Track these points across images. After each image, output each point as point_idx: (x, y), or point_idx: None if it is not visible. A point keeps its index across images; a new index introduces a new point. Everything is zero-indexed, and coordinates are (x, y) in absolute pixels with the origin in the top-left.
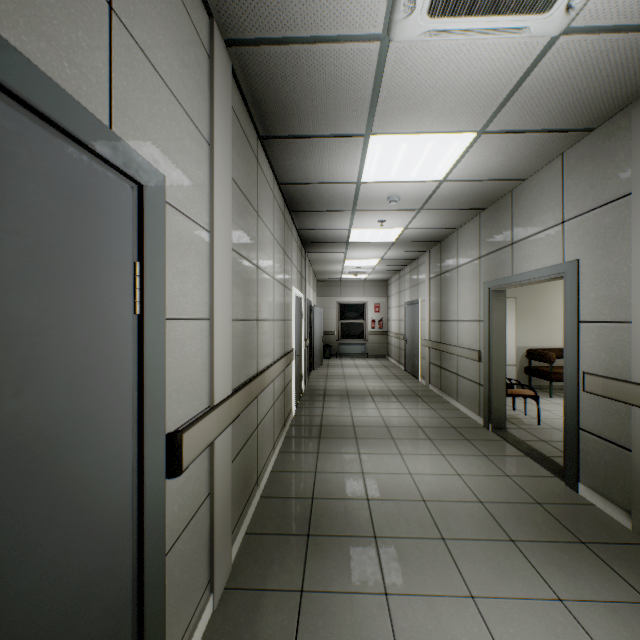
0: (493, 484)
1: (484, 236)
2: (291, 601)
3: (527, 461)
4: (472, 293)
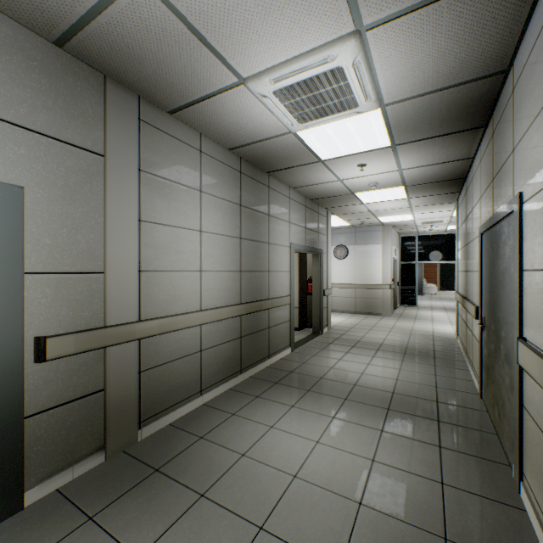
0: None
1: None
2: (455, 532)
3: None
4: None
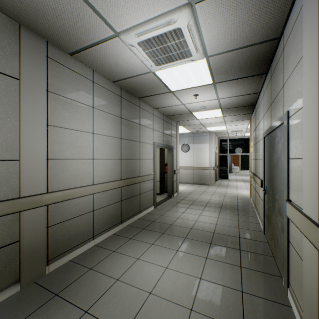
0: None
1: None
2: None
3: None
4: None
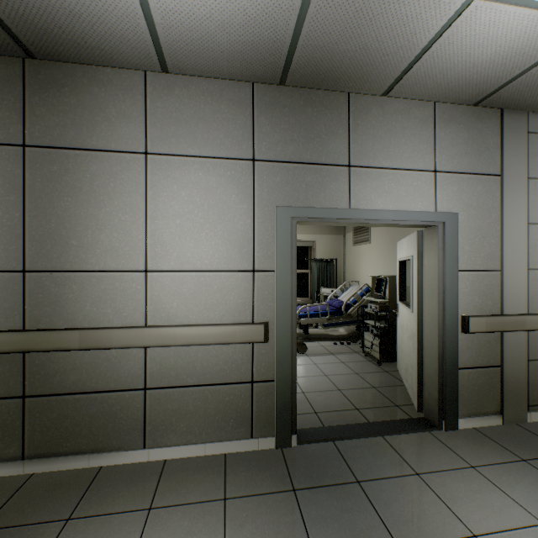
0: (523, 486)
1: (272, 128)
2: None
3: (402, 439)
4: (225, 218)
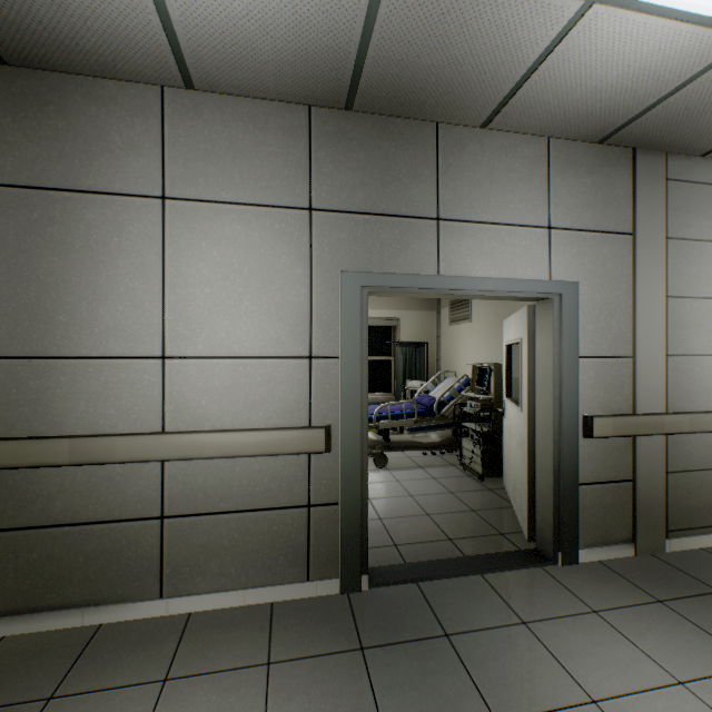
0: (657, 635)
1: (335, 167)
2: None
3: (506, 578)
4: (272, 287)
